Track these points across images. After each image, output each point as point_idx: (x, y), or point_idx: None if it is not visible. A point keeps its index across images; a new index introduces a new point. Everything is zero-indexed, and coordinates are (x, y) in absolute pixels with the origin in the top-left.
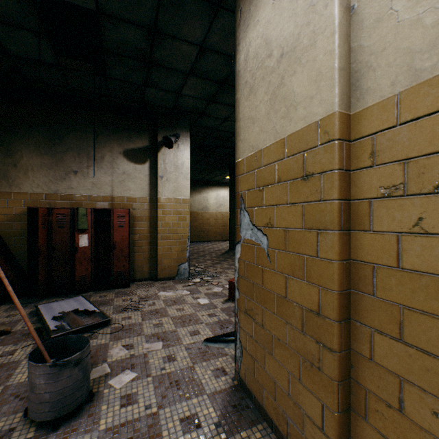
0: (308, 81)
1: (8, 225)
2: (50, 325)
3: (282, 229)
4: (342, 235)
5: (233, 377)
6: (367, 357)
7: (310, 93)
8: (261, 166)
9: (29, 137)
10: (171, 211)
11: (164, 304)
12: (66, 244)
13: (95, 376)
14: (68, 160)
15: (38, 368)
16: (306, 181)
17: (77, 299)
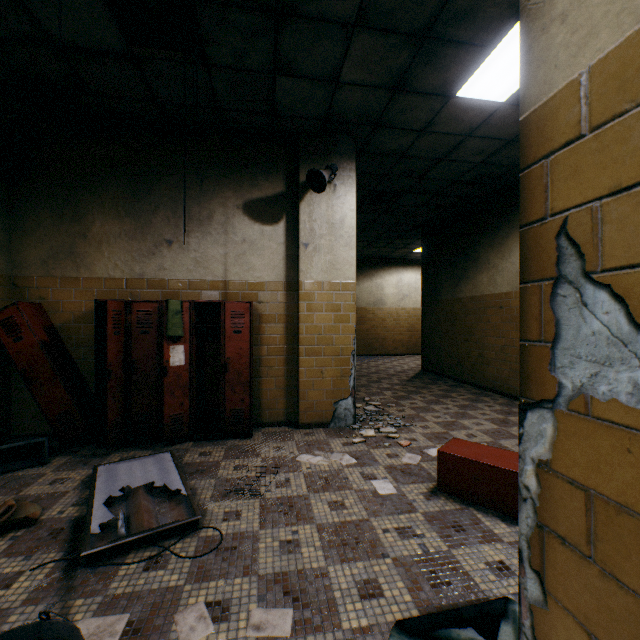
0: None
1: (75, 328)
2: (93, 520)
3: None
4: None
5: None
6: None
7: None
8: None
9: (104, 190)
10: (323, 305)
11: (307, 485)
12: (151, 361)
13: None
14: (158, 223)
15: None
16: None
17: (160, 459)
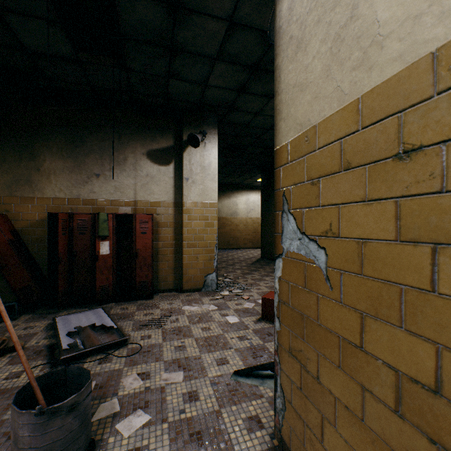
0: None
1: (31, 231)
2: (63, 343)
3: (353, 240)
4: None
5: (271, 433)
6: None
7: (414, 9)
8: (315, 148)
9: (52, 140)
10: (197, 216)
11: (189, 321)
12: (87, 252)
13: (101, 416)
14: (90, 162)
15: (21, 415)
16: (406, 160)
17: (96, 311)
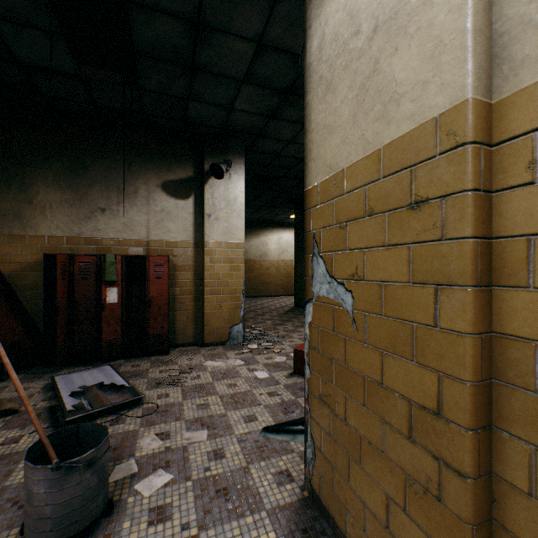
0: (419, 59)
1: (22, 276)
2: (66, 404)
3: (375, 283)
4: (479, 294)
5: (302, 485)
6: (523, 491)
7: (422, 77)
8: (343, 193)
9: (47, 167)
10: (221, 258)
11: (212, 377)
12: (90, 300)
13: (118, 478)
14: (94, 195)
15: (37, 471)
16: (417, 211)
17: (103, 369)
